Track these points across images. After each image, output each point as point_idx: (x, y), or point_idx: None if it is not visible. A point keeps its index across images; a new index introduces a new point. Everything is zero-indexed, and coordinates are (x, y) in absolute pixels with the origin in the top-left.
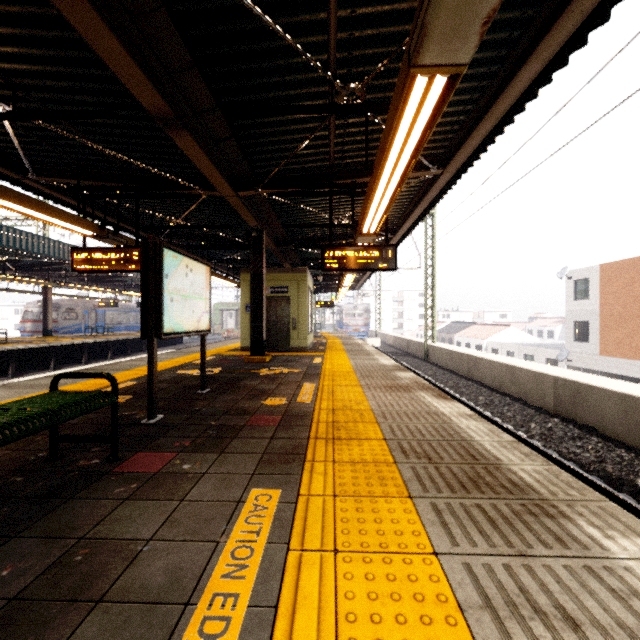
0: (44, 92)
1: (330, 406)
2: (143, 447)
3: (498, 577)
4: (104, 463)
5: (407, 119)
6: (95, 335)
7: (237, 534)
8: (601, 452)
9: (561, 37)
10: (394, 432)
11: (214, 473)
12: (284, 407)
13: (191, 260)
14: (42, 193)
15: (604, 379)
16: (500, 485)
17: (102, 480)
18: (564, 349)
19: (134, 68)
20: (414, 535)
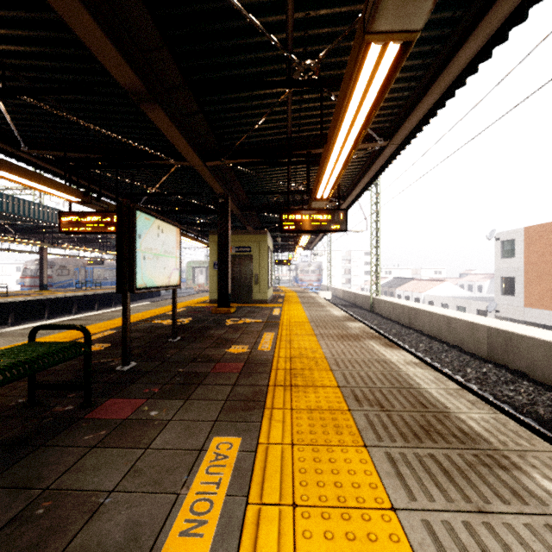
0: (31, 71)
1: (288, 354)
2: (115, 393)
3: (459, 537)
4: (77, 409)
5: (360, 88)
6: (84, 289)
7: (197, 485)
8: (533, 395)
9: (502, 14)
10: (347, 379)
11: (179, 420)
12: (246, 355)
13: (162, 222)
14: (34, 164)
15: (533, 329)
16: (451, 434)
17: (73, 427)
18: (493, 301)
19: (108, 45)
20: (371, 488)
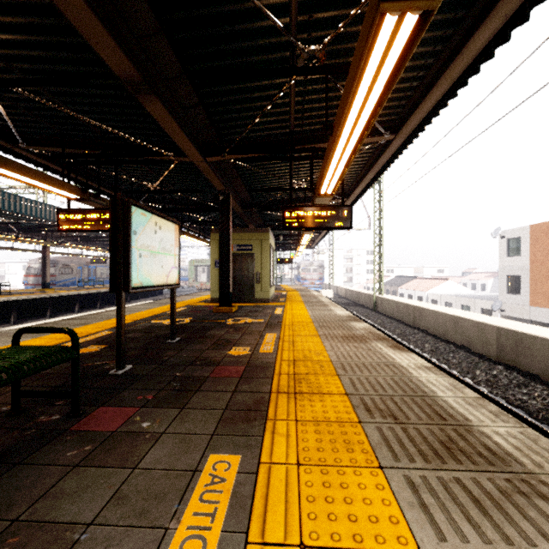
0: (24, 62)
1: (291, 357)
2: (106, 401)
3: None
4: (64, 419)
5: (371, 69)
6: (87, 287)
7: (189, 517)
8: (548, 400)
9: None
10: (355, 386)
11: (173, 433)
12: (247, 357)
13: (160, 218)
14: (33, 161)
15: (545, 329)
16: (476, 452)
17: (57, 440)
18: (497, 300)
19: (100, 29)
20: (392, 523)
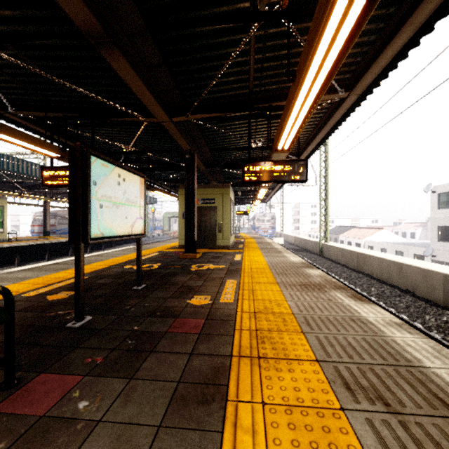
0: None
1: (252, 307)
2: (51, 364)
3: None
4: None
5: None
6: None
7: None
8: None
9: None
10: (325, 348)
11: (111, 421)
12: (208, 308)
13: (124, 170)
14: (23, 126)
15: None
16: None
17: None
18: (429, 247)
19: None
20: None
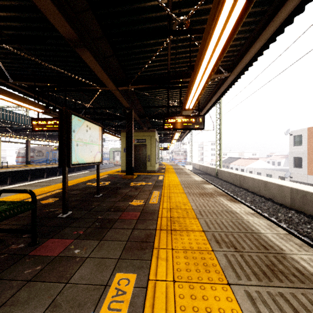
0: (9, 30)
1: (168, 206)
2: (54, 234)
3: None
4: (26, 247)
5: (219, 26)
6: (51, 164)
7: None
8: None
9: None
10: (208, 225)
11: (93, 257)
12: (142, 206)
13: (90, 122)
14: (18, 90)
15: None
16: (291, 273)
17: (19, 262)
18: (288, 171)
19: (51, 6)
20: None
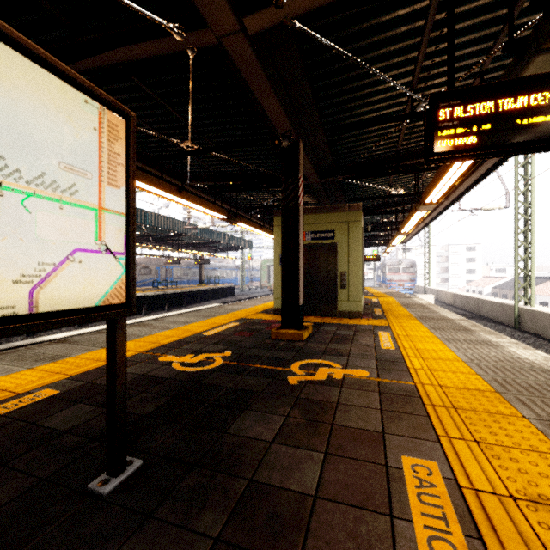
0: None
1: None
2: None
3: None
4: None
5: None
6: (161, 288)
7: None
8: None
9: None
10: None
11: None
12: None
13: None
14: None
15: None
16: None
17: None
18: None
19: None
20: None
